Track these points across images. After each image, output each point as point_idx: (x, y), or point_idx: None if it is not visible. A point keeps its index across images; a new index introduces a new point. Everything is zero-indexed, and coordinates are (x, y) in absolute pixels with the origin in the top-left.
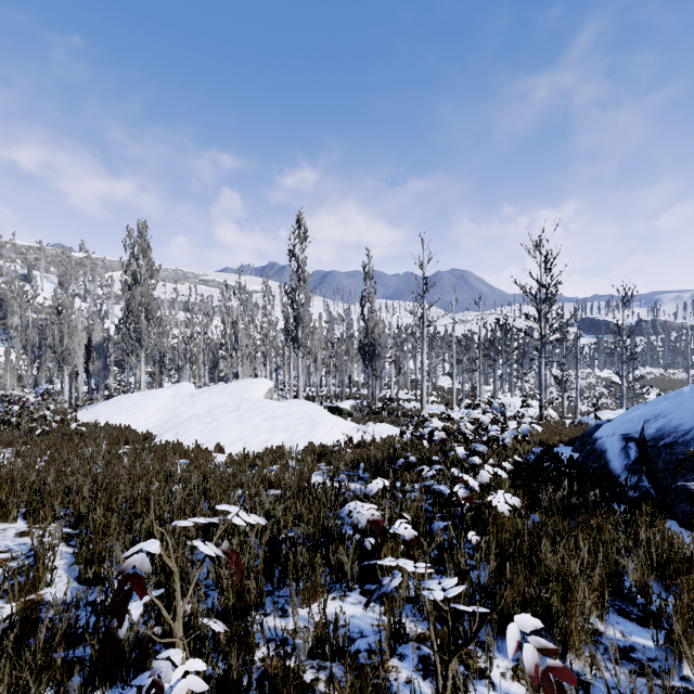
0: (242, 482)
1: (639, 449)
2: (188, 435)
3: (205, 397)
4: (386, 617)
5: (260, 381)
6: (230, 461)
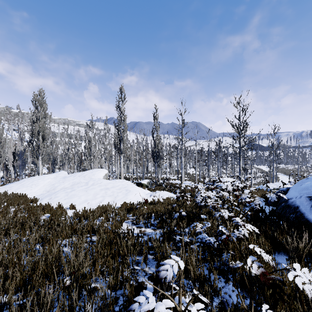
0: (77, 230)
1: None
2: (56, 199)
3: (71, 178)
4: None
5: (101, 170)
6: (75, 215)
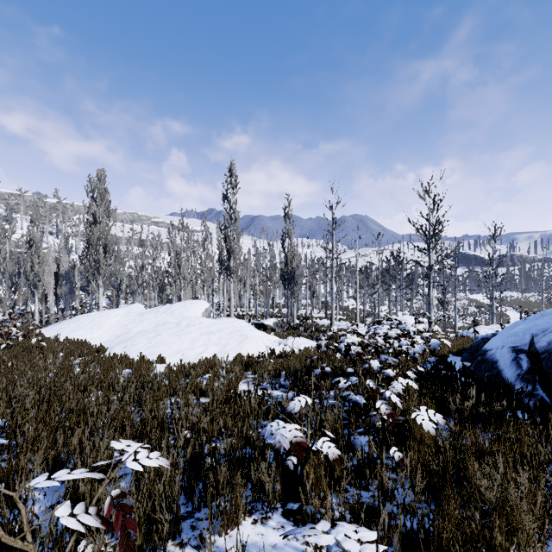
0: (176, 390)
1: (530, 360)
2: (134, 348)
3: (152, 316)
4: (310, 547)
5: (199, 302)
6: (168, 371)
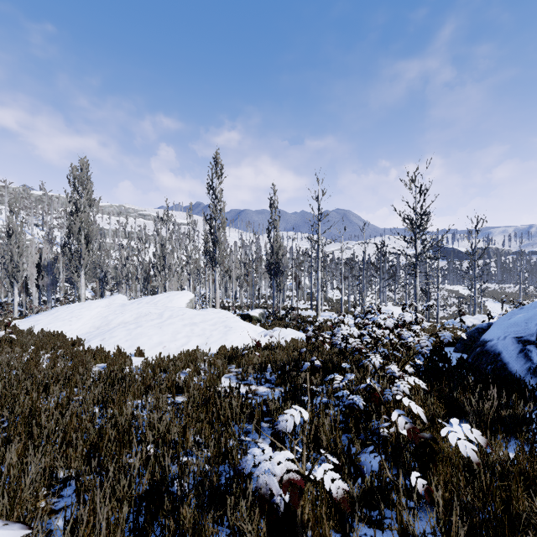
0: (151, 388)
1: None
2: (113, 340)
3: (134, 307)
4: None
5: (183, 293)
6: (145, 365)
